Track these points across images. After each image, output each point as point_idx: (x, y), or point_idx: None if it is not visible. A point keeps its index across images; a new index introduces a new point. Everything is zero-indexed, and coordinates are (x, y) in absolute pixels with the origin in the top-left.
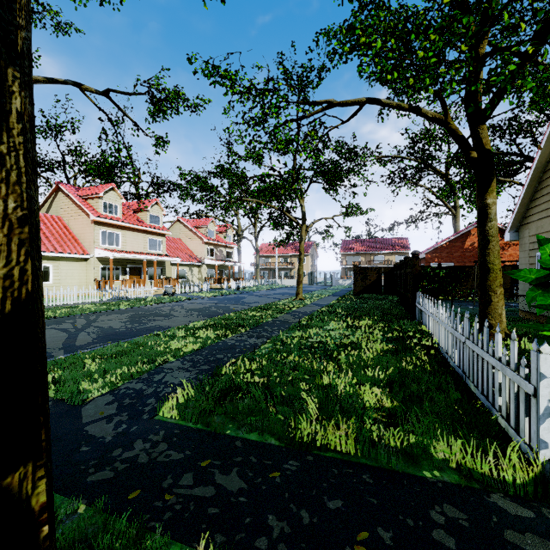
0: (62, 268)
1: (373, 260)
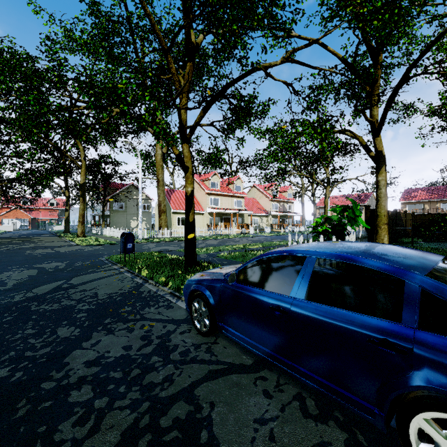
0: None
1: (437, 208)
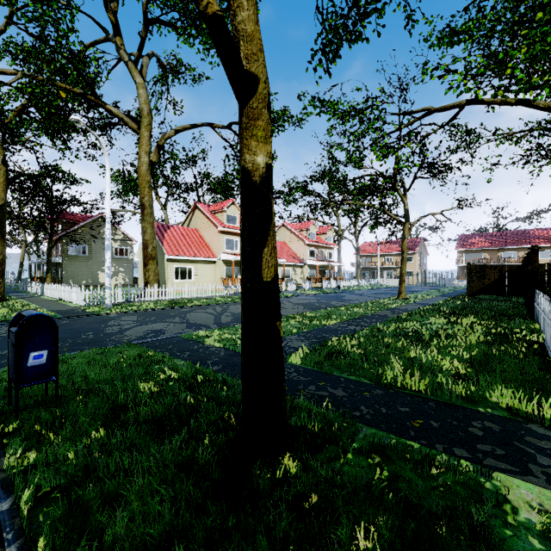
0: (199, 269)
1: (501, 257)
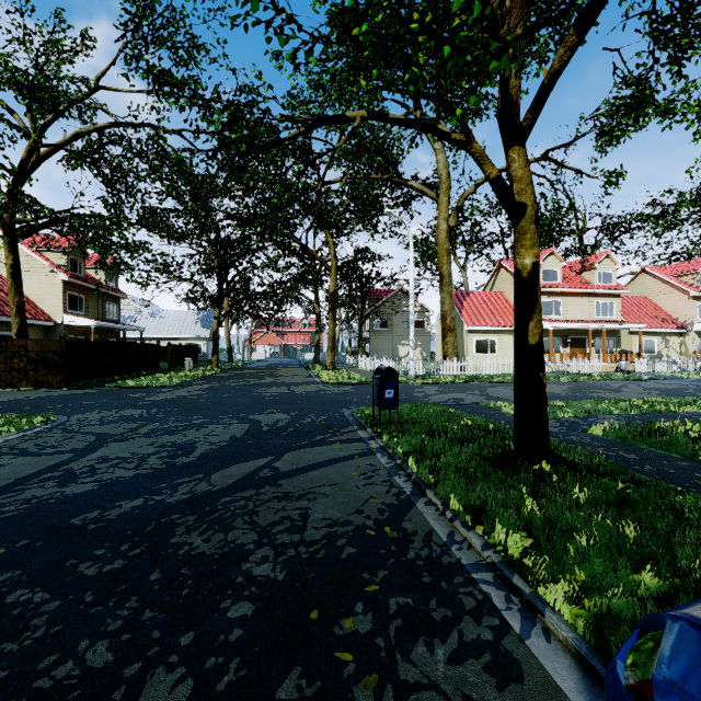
0: (504, 341)
1: None
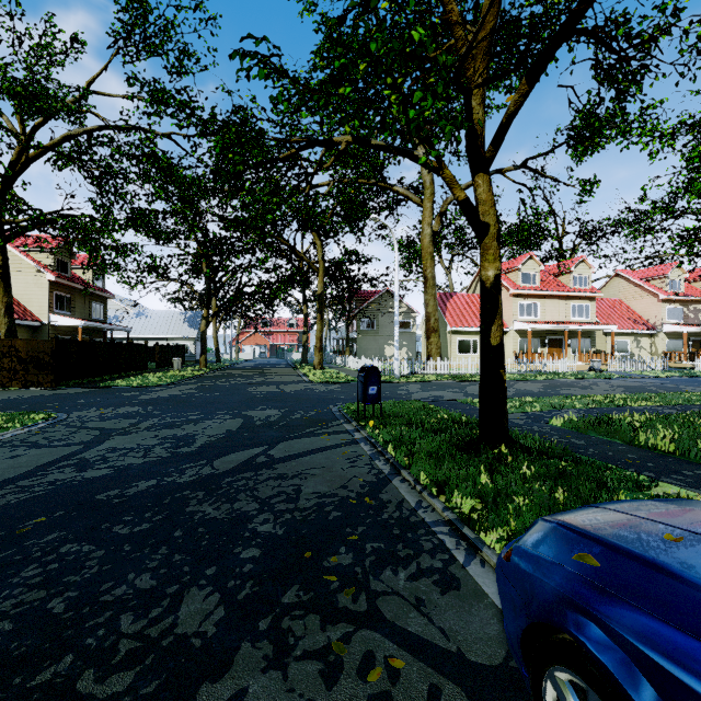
0: None
1: None
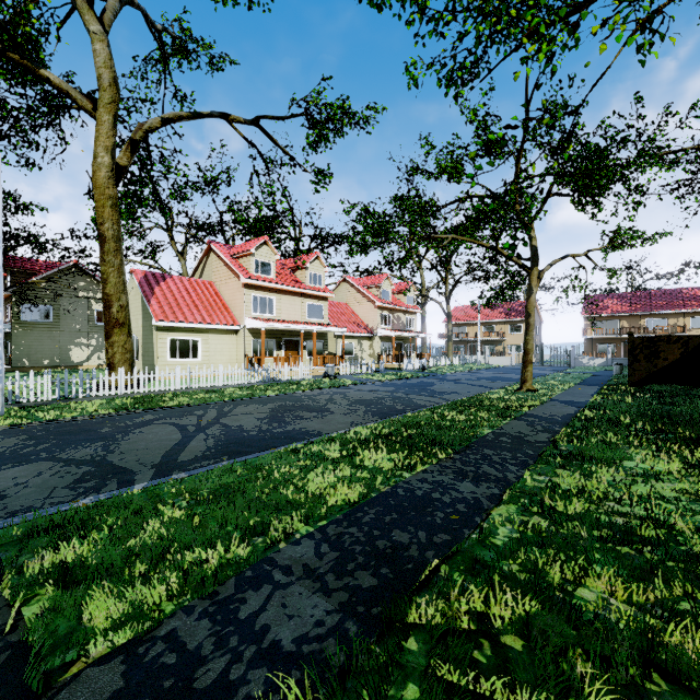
0: (211, 342)
1: (645, 326)
